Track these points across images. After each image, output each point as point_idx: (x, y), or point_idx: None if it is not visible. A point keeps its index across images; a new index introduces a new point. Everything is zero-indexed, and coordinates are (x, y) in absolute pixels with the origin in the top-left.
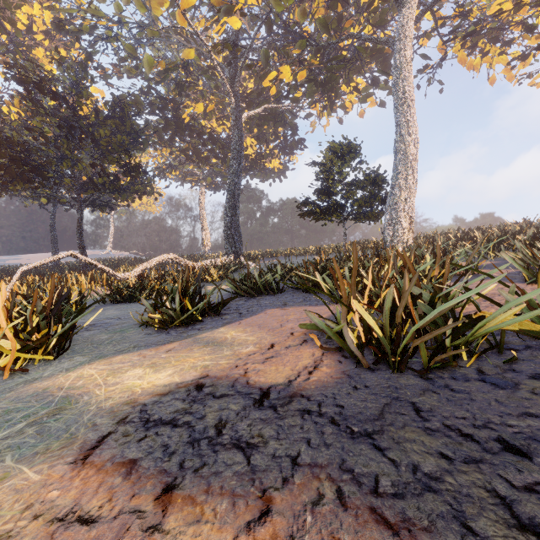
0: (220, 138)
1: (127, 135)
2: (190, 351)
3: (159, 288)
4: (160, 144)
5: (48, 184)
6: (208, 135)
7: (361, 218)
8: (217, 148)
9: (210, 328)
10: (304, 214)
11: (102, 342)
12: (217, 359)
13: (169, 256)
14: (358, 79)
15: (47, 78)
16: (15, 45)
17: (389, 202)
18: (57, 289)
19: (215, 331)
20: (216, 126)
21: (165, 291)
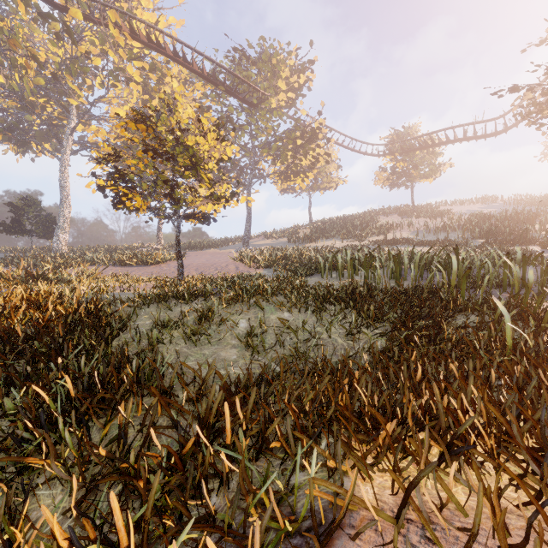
0: None
1: None
2: None
3: None
4: None
5: None
6: None
7: (42, 236)
8: None
9: None
10: (2, 231)
11: None
12: None
13: None
14: (46, 144)
15: None
16: None
17: (56, 232)
18: None
19: None
20: None
21: None
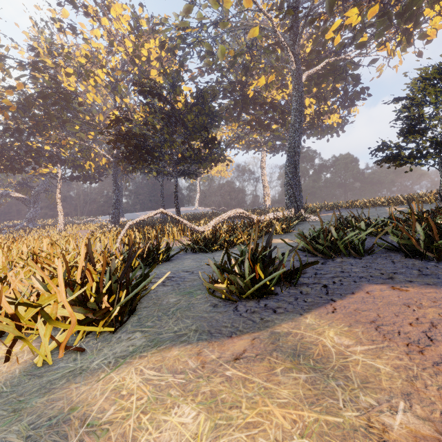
0: (279, 105)
1: (206, 117)
2: (269, 373)
3: (228, 240)
4: (230, 121)
5: (156, 161)
6: (269, 104)
7: None
8: (277, 114)
9: (290, 312)
10: (381, 160)
11: (167, 310)
12: (335, 441)
13: (237, 210)
14: None
15: (155, 85)
16: (140, 71)
17: None
18: (149, 241)
19: (300, 320)
20: (276, 95)
21: (234, 243)
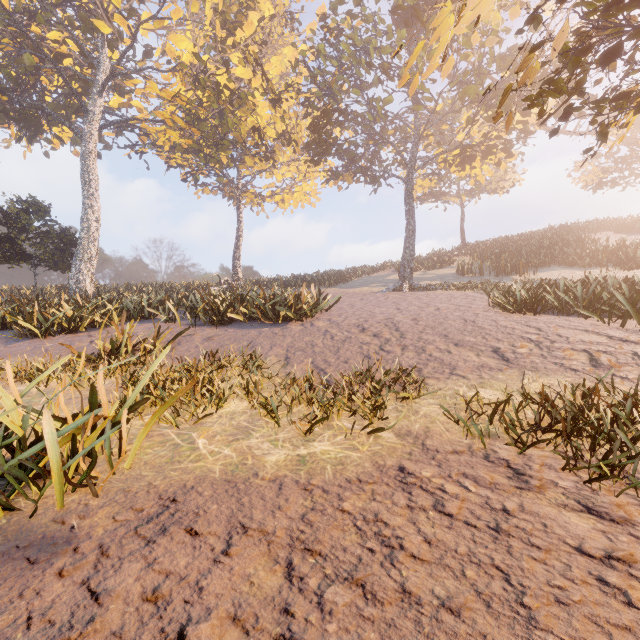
0: None
1: None
2: None
3: None
4: None
5: None
6: None
7: (53, 267)
8: None
9: None
10: None
11: None
12: None
13: None
14: (64, 127)
15: None
16: None
17: (75, 259)
18: None
19: None
20: None
21: None
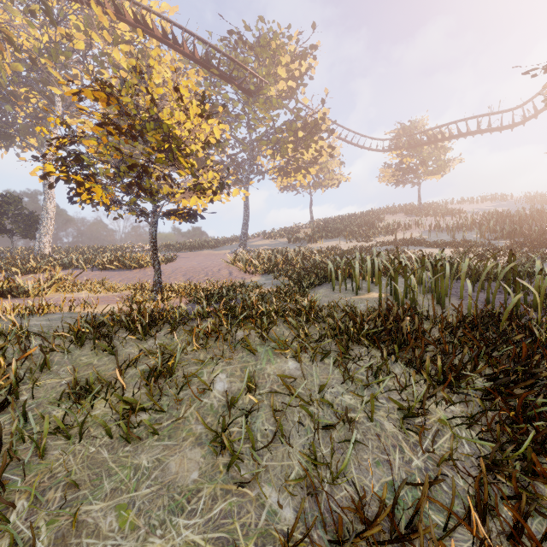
0: None
1: None
2: None
3: None
4: None
5: None
6: None
7: (24, 237)
8: None
9: None
10: None
11: None
12: None
13: None
14: (31, 139)
15: None
16: None
17: (38, 232)
18: None
19: None
20: None
21: None
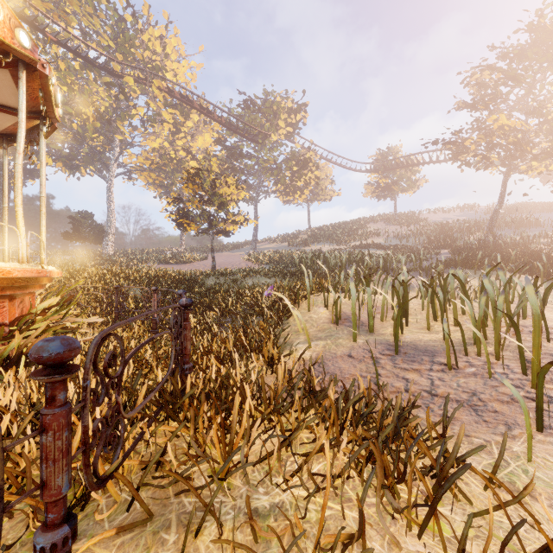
0: None
1: None
2: None
3: None
4: None
5: None
6: None
7: (94, 242)
8: None
9: None
10: (66, 238)
11: None
12: None
13: None
14: (91, 167)
15: None
16: None
17: (105, 239)
18: None
19: None
20: None
21: None
